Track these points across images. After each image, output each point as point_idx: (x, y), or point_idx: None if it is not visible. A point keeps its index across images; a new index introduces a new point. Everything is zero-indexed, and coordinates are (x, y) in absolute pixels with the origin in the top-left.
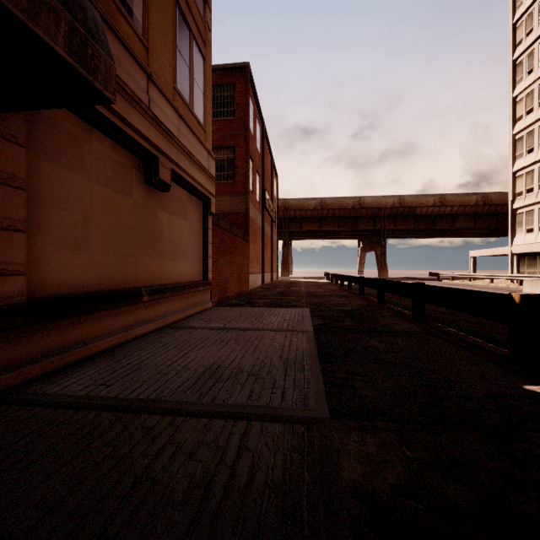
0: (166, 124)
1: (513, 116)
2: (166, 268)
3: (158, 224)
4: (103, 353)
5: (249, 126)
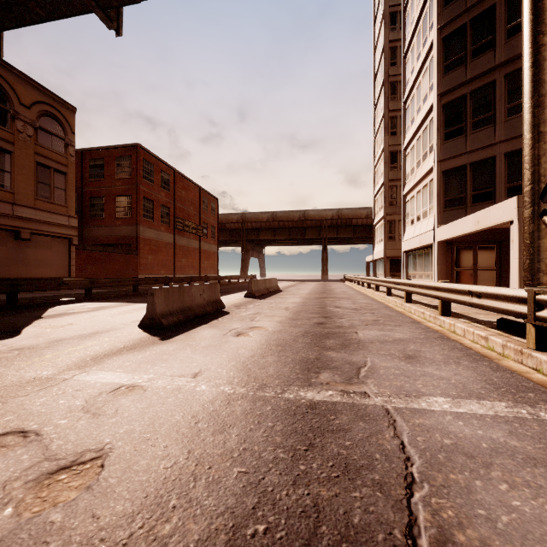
0: (27, 216)
1: (374, 154)
2: (32, 271)
3: (26, 254)
4: None
5: (139, 182)
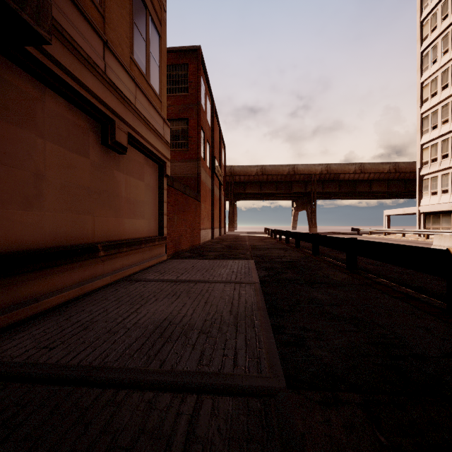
0: (123, 90)
1: (420, 98)
2: (123, 225)
3: (115, 184)
4: (55, 308)
5: (200, 101)
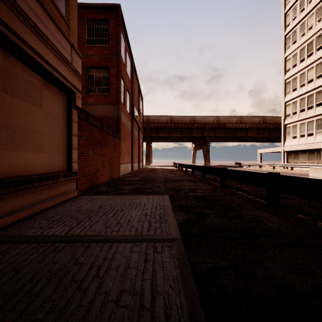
0: None
1: (284, 68)
2: None
3: None
4: None
5: (120, 52)
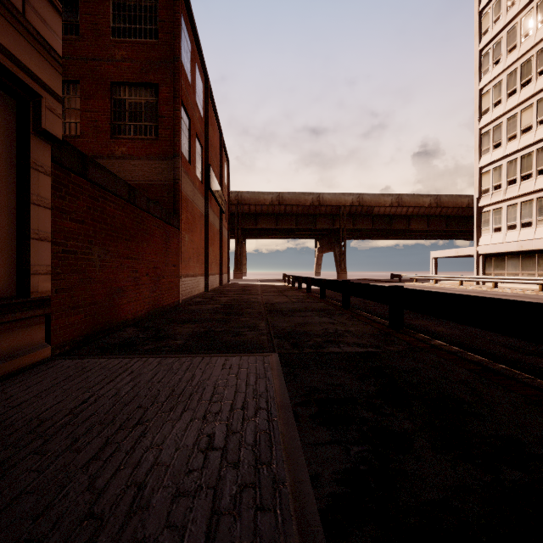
0: None
1: (479, 109)
2: None
3: None
4: None
5: (179, 54)
